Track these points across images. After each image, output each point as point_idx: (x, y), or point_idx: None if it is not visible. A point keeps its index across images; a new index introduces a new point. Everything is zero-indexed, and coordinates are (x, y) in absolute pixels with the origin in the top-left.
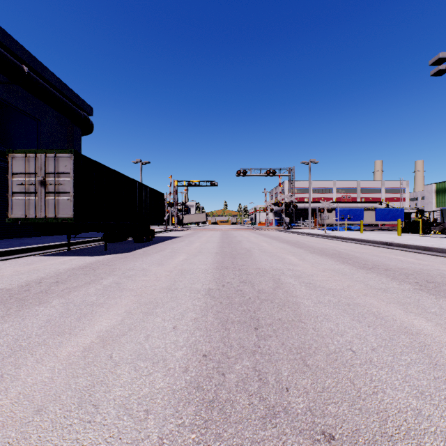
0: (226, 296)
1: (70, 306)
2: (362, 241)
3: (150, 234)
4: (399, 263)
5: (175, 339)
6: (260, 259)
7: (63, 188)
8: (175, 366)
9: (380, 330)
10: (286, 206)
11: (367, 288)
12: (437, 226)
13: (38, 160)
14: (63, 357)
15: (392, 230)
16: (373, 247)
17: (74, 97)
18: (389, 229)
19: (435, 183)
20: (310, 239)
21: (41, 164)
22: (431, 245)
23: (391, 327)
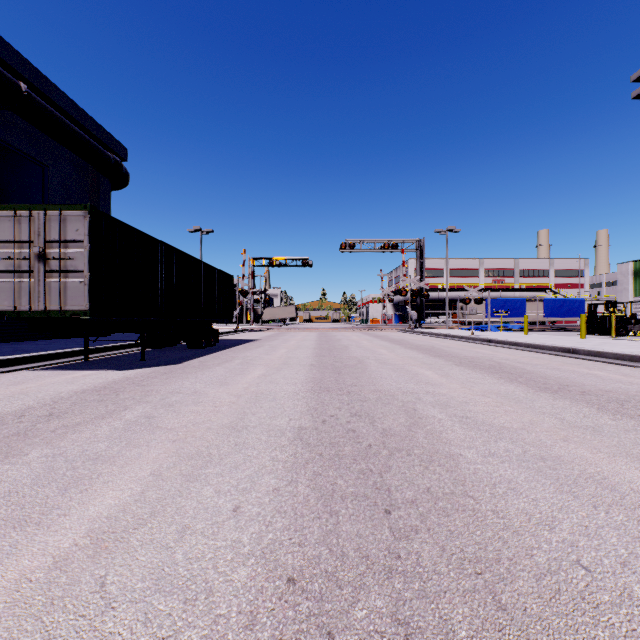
0: (330, 442)
1: (57, 463)
2: (529, 346)
3: (213, 336)
4: (599, 382)
5: (235, 536)
6: (379, 375)
7: (72, 265)
8: (230, 612)
9: (619, 516)
10: (413, 295)
11: (564, 426)
12: (636, 325)
13: (34, 221)
14: (6, 586)
15: (568, 330)
16: (548, 355)
17: (99, 133)
18: (564, 329)
19: (632, 261)
20: (450, 343)
21: (39, 227)
22: (639, 353)
23: (638, 508)
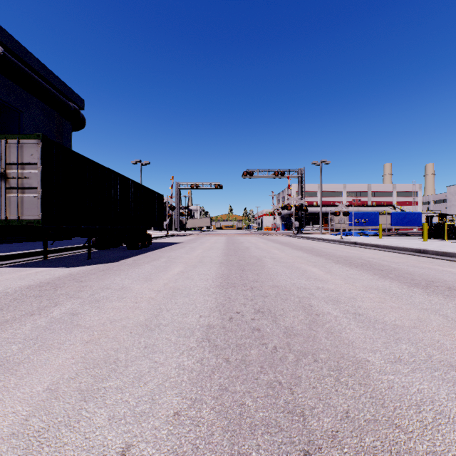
0: (236, 343)
1: None
2: (387, 248)
3: (147, 240)
4: None
5: None
6: (275, 272)
7: (28, 182)
8: None
9: None
10: (296, 210)
11: (452, 324)
12: None
13: None
14: None
15: (410, 235)
16: (403, 254)
17: (62, 87)
18: (406, 234)
19: None
20: (325, 245)
21: (1, 152)
22: None
23: None
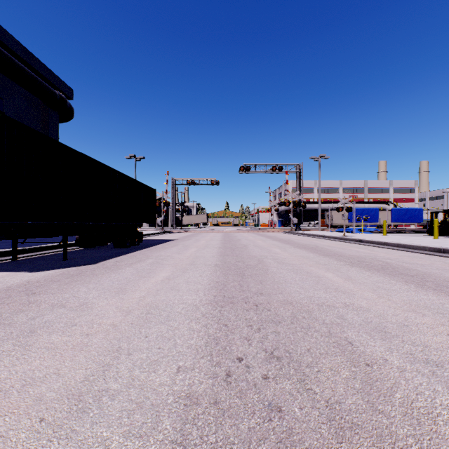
0: None
1: None
2: (399, 246)
3: (137, 237)
4: None
5: None
6: (282, 278)
7: None
8: None
9: None
10: (294, 206)
11: None
12: None
13: None
14: None
15: (412, 232)
16: (421, 254)
17: (47, 74)
18: (408, 231)
19: None
20: (329, 243)
21: None
22: None
23: None
